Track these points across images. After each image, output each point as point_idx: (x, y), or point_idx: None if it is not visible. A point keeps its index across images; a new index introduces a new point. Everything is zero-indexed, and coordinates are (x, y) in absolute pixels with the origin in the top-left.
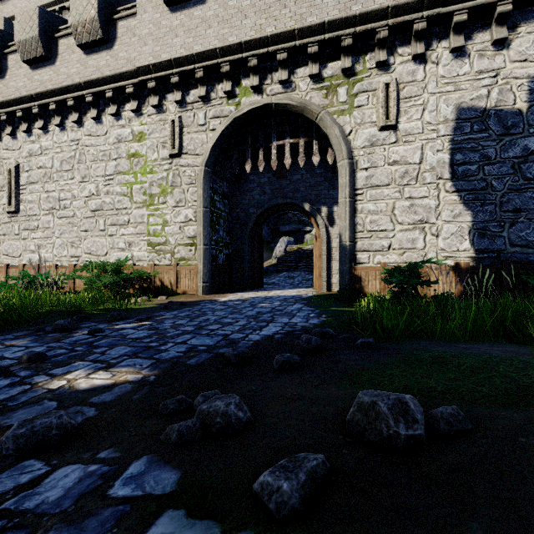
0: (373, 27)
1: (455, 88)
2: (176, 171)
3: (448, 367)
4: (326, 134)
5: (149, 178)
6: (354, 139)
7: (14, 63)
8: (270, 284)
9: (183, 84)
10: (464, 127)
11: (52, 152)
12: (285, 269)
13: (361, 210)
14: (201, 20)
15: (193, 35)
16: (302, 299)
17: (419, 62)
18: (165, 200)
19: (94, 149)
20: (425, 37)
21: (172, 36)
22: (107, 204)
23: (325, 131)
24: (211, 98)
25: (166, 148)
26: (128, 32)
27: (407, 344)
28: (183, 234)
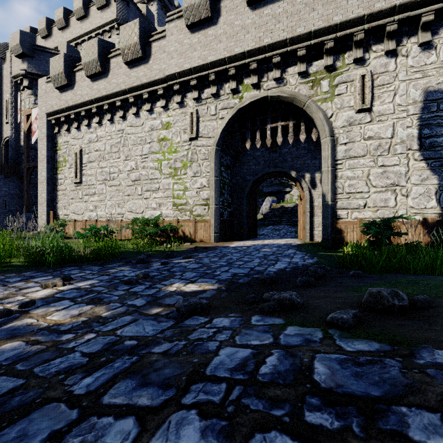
0: (351, 32)
1: (423, 75)
2: (194, 150)
3: (419, 285)
4: (312, 118)
5: (174, 156)
6: (334, 121)
7: (80, 78)
8: (261, 235)
9: (199, 85)
10: (431, 106)
11: (104, 139)
12: (271, 223)
13: (341, 177)
14: (214, 37)
15: (208, 49)
16: (292, 246)
17: (390, 56)
18: (186, 172)
19: (134, 136)
20: (396, 36)
21: (192, 51)
22: (143, 176)
23: (311, 115)
24: (220, 95)
25: (186, 134)
26: (159, 50)
27: (387, 275)
28: (199, 197)
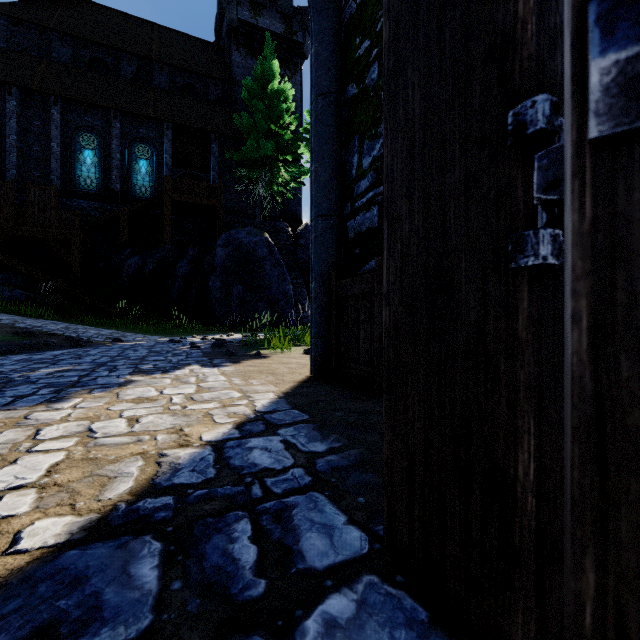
0: None
1: None
2: None
3: None
4: None
5: None
6: None
7: None
8: None
9: None
10: None
11: None
12: None
13: None
14: None
15: None
16: None
17: None
18: None
19: None
20: None
21: None
22: None
23: None
24: None
25: None
26: None
27: None
28: None
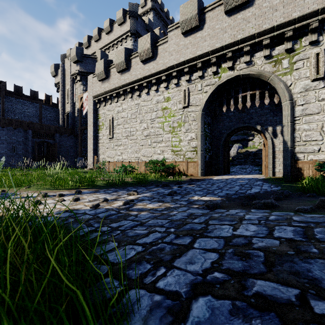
0: (307, 23)
1: None
2: (186, 114)
3: None
4: (274, 87)
5: (172, 119)
6: (293, 88)
7: (113, 73)
8: (232, 172)
9: (189, 71)
10: None
11: (127, 110)
12: (238, 163)
13: (298, 129)
14: (200, 38)
15: (196, 46)
16: (259, 179)
17: None
18: (180, 129)
19: (146, 107)
20: None
21: (185, 49)
22: (152, 133)
23: (274, 86)
24: (204, 76)
25: (181, 104)
26: (163, 50)
27: None
28: (190, 145)
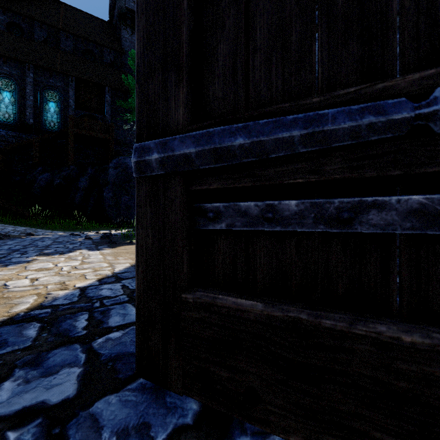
0: None
1: None
2: None
3: None
4: None
5: None
6: None
7: None
8: None
9: None
10: None
11: None
12: None
13: None
14: None
15: None
16: None
17: None
18: None
19: None
20: None
21: None
22: None
23: None
24: None
25: None
26: None
27: None
28: None
